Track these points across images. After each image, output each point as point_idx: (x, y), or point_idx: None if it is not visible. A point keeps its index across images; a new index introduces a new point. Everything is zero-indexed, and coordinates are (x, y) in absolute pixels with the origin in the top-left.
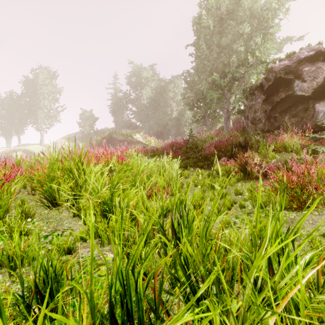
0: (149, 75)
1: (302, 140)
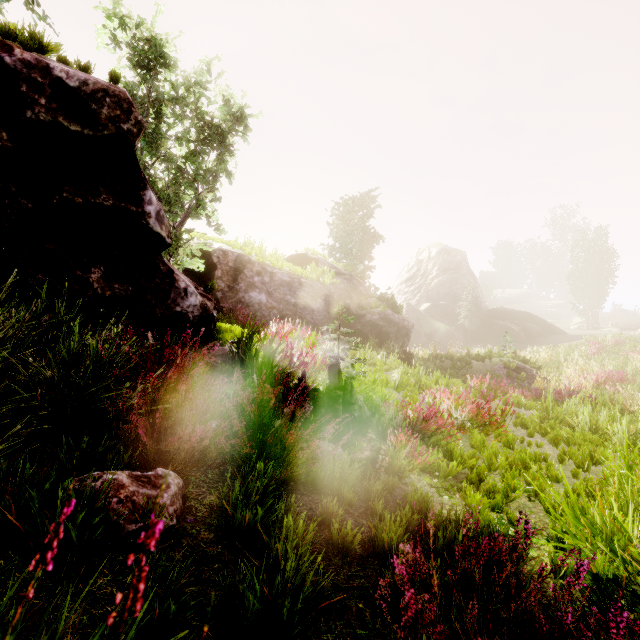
0: None
1: None
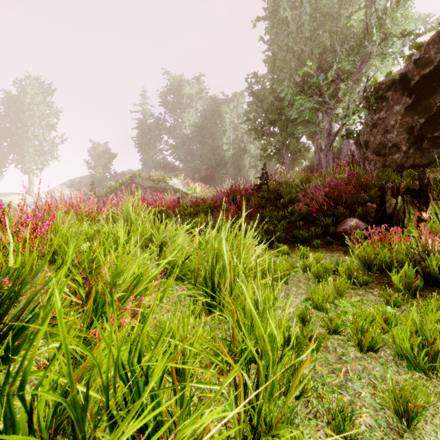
0: (193, 91)
1: None
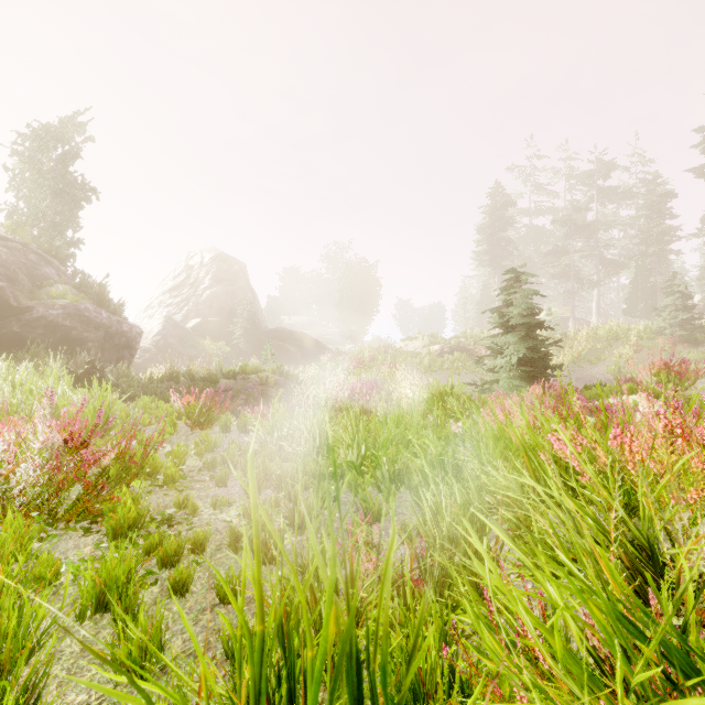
0: None
1: None
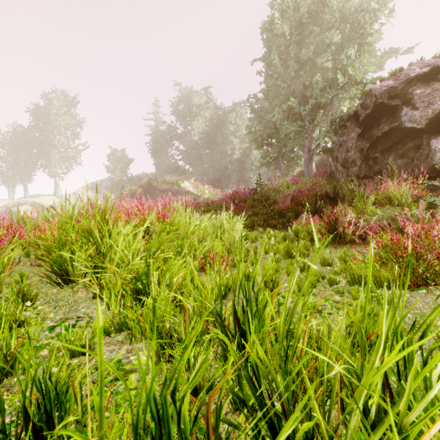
0: (201, 101)
1: (413, 189)
